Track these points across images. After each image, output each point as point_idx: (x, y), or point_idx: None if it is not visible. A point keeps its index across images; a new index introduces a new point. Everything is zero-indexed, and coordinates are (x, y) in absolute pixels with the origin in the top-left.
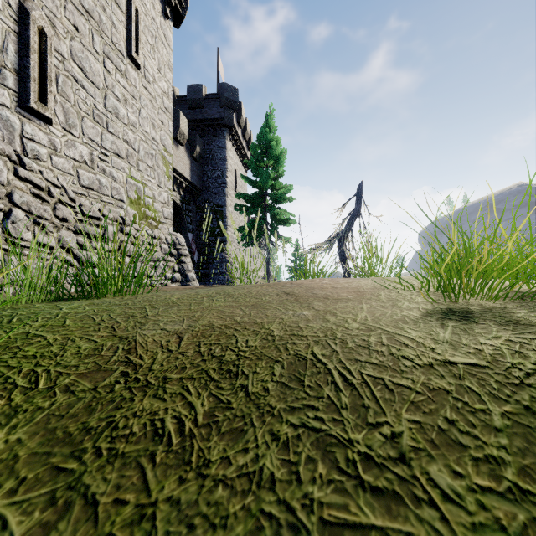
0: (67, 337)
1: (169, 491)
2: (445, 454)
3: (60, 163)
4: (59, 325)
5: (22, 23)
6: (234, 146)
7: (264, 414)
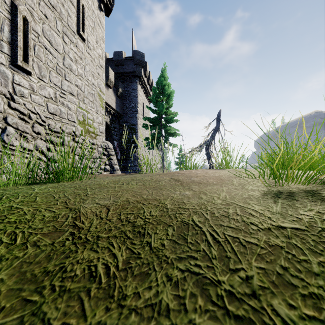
0: (36, 209)
1: (99, 316)
2: (282, 291)
3: (36, 99)
4: (32, 201)
5: (13, 13)
6: (142, 89)
7: (162, 262)
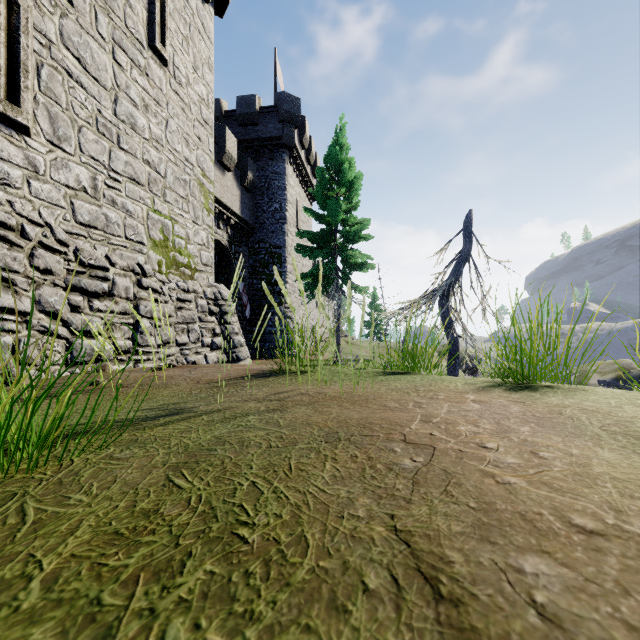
0: None
1: None
2: None
3: (44, 191)
4: None
5: None
6: (296, 172)
7: None
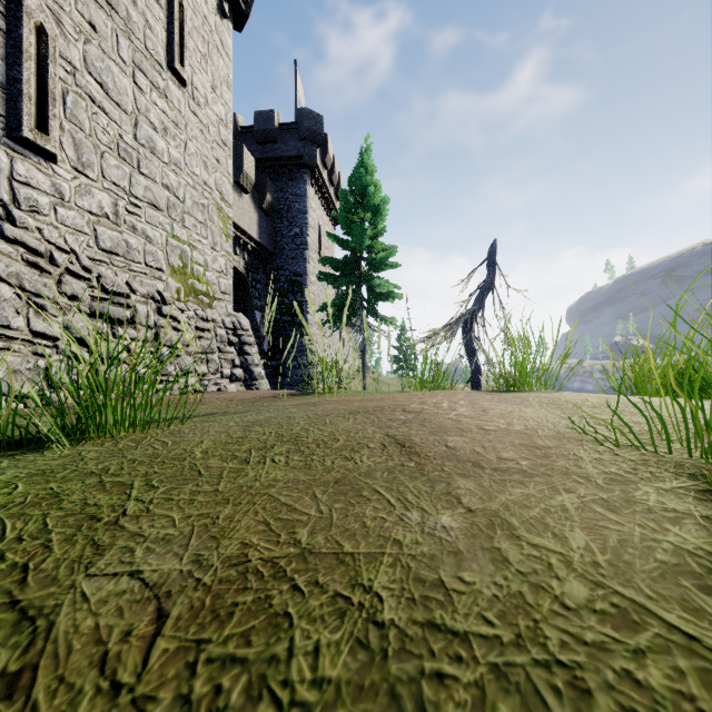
0: None
1: None
2: None
3: (69, 218)
4: None
5: (11, 17)
6: (318, 194)
7: None
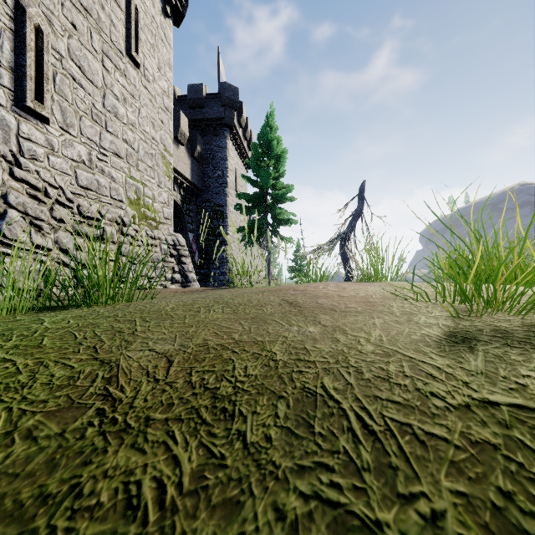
0: (40, 361)
1: None
2: None
3: (58, 163)
4: (35, 345)
5: (18, 21)
6: (235, 146)
7: (265, 475)
